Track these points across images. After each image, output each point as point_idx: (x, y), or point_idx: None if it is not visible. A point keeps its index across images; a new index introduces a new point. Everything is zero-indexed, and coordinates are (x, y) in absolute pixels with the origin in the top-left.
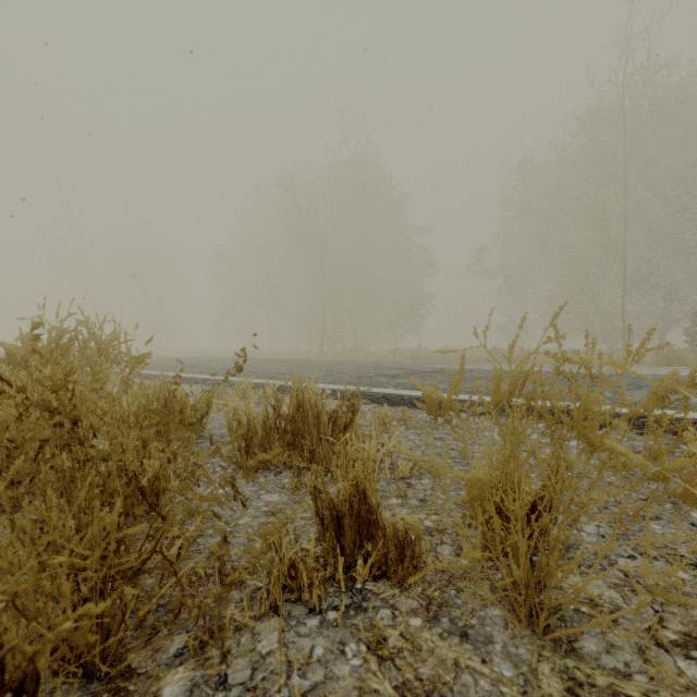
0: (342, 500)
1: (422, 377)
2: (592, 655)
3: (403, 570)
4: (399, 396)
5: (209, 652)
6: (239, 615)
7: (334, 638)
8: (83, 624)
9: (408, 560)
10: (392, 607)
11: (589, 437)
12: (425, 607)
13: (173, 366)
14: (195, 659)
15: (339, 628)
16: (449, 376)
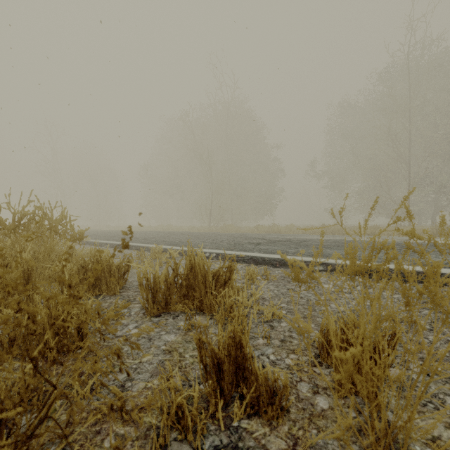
0: (221, 349)
1: (276, 244)
2: None
3: (272, 410)
4: (261, 258)
5: None
6: None
7: None
8: None
9: (276, 402)
10: (264, 447)
11: None
12: (292, 447)
13: (112, 237)
14: None
15: None
16: (295, 244)
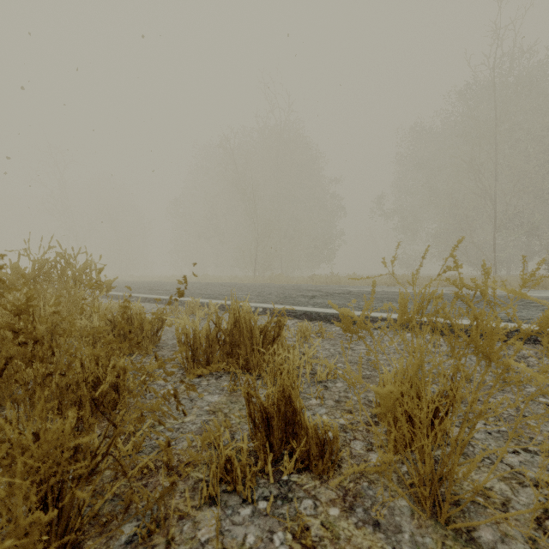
0: (271, 404)
1: (334, 297)
2: (489, 544)
3: (323, 464)
4: (316, 313)
5: (156, 540)
6: (182, 505)
7: (264, 527)
8: (32, 531)
9: (327, 456)
10: (314, 497)
11: (488, 354)
12: (342, 497)
13: (137, 288)
14: (143, 546)
15: (268, 517)
16: (356, 297)
